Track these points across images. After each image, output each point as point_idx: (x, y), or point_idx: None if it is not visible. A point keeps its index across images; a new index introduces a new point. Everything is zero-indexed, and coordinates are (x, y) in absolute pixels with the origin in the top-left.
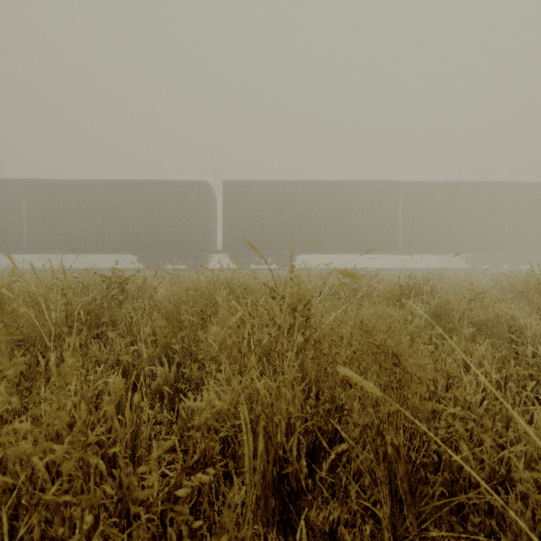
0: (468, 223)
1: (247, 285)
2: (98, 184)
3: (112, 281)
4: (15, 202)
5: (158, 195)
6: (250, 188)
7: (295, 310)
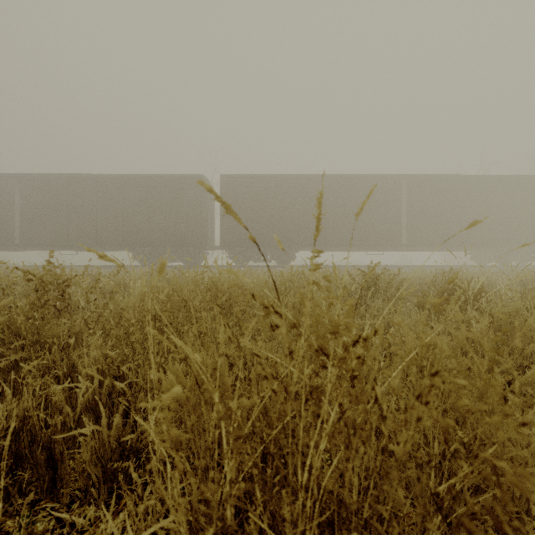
0: (475, 218)
1: (240, 285)
2: (92, 179)
3: (49, 281)
4: (8, 197)
5: (154, 190)
6: (249, 182)
7: (323, 352)
